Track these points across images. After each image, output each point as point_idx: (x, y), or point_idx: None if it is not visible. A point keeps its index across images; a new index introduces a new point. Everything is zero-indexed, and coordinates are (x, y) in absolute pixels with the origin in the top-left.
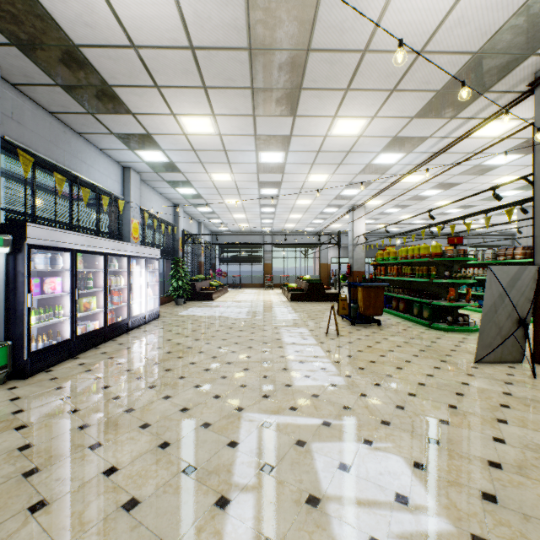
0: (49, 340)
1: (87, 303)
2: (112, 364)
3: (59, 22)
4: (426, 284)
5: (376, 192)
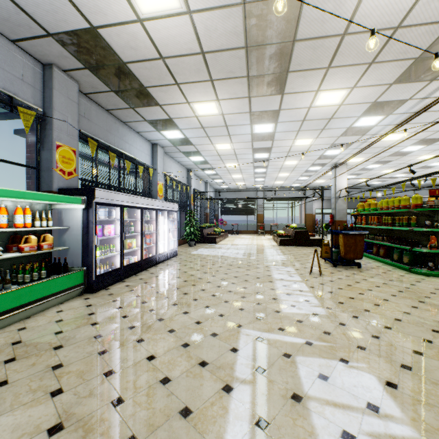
0: (107, 268)
1: (130, 243)
2: (147, 287)
3: (114, 49)
4: (406, 232)
5: (357, 151)
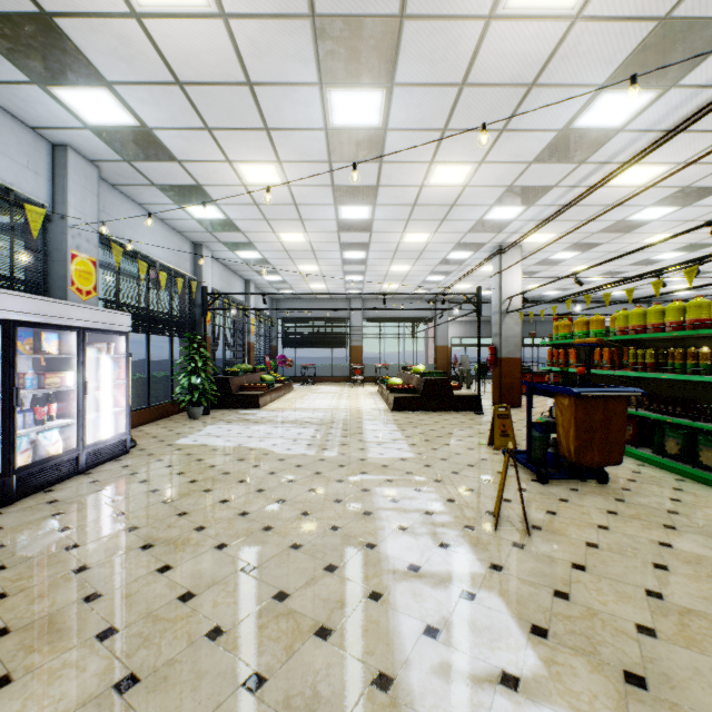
0: None
1: None
2: None
3: None
4: (690, 387)
5: (551, 214)
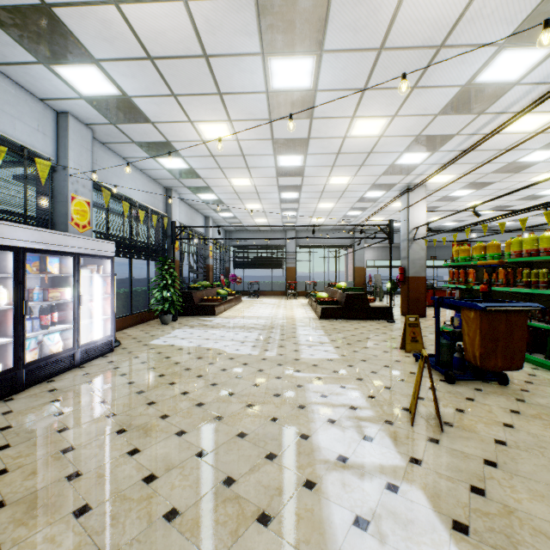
0: None
1: None
2: None
3: None
4: None
5: (452, 158)
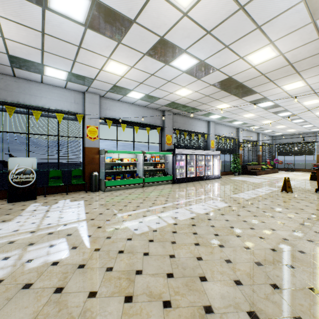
0: (180, 177)
1: (190, 169)
2: (192, 185)
3: (179, 103)
4: None
5: None
